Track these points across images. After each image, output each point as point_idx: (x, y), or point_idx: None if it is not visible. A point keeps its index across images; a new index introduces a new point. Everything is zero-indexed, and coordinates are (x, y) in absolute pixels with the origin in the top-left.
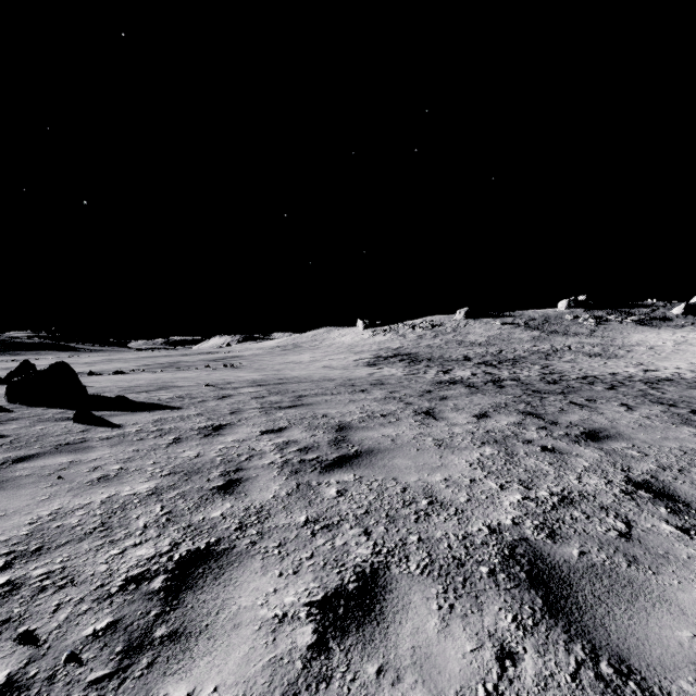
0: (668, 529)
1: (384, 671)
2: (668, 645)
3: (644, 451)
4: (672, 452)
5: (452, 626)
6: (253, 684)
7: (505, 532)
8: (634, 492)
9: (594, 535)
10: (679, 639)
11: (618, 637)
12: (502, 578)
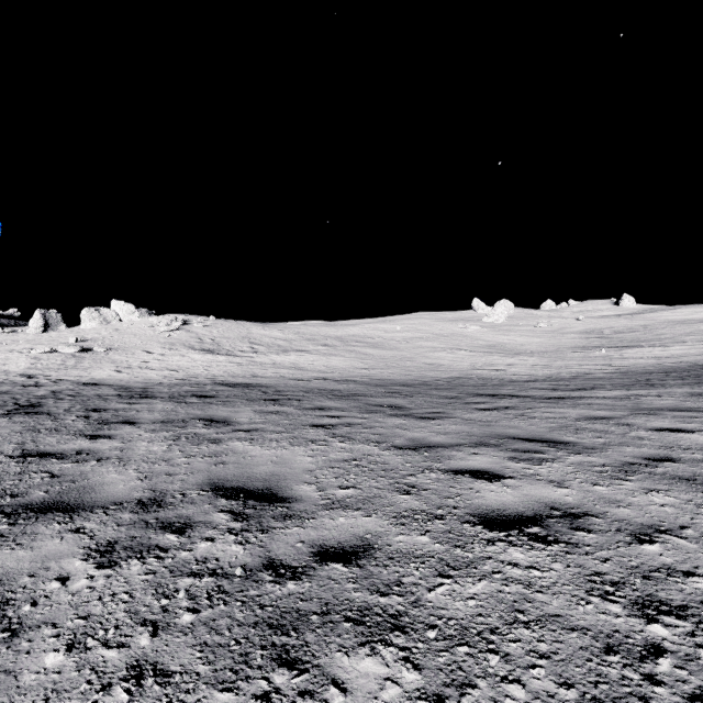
0: (69, 465)
1: (35, 574)
2: (121, 491)
3: None
4: (14, 435)
5: (36, 545)
6: None
7: None
8: (26, 460)
9: (39, 484)
10: (122, 488)
11: (105, 500)
12: (24, 521)
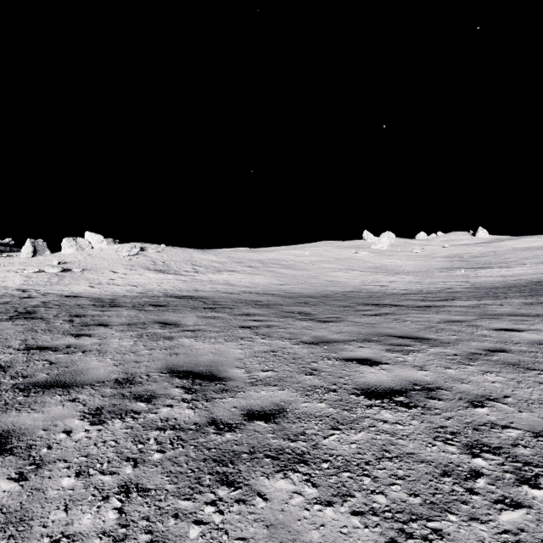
0: (62, 355)
1: (47, 429)
2: (103, 373)
3: (3, 338)
4: (18, 334)
5: (45, 410)
6: (4, 473)
7: (1, 387)
8: (30, 352)
9: (42, 368)
10: (103, 371)
11: (92, 379)
12: (34, 394)
